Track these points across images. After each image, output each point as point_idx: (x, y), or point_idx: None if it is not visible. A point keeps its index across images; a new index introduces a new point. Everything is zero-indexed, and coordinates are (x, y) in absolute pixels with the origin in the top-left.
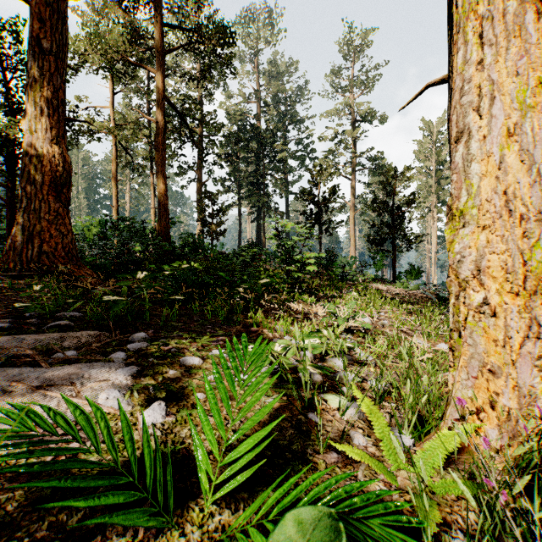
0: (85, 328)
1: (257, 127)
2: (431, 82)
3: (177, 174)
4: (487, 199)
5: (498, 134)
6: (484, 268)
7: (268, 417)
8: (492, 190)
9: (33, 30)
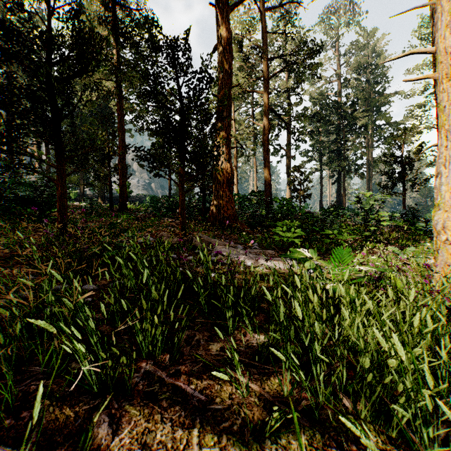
0: (265, 250)
1: (338, 102)
2: (432, 145)
3: (271, 154)
4: (446, 200)
5: (450, 176)
6: (445, 226)
7: (351, 278)
8: (448, 197)
9: (219, 109)
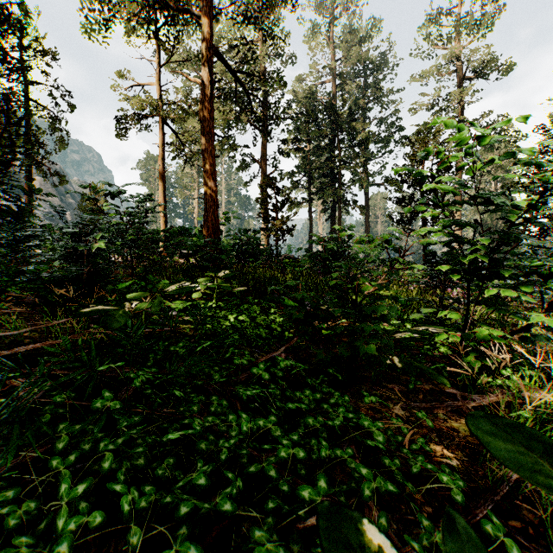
0: None
1: (332, 105)
2: None
3: (240, 169)
4: None
5: None
6: None
7: None
8: None
9: None
